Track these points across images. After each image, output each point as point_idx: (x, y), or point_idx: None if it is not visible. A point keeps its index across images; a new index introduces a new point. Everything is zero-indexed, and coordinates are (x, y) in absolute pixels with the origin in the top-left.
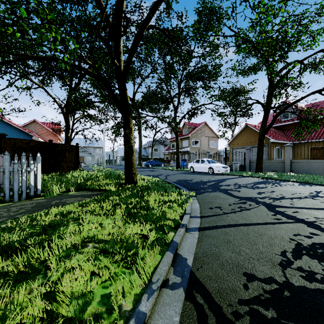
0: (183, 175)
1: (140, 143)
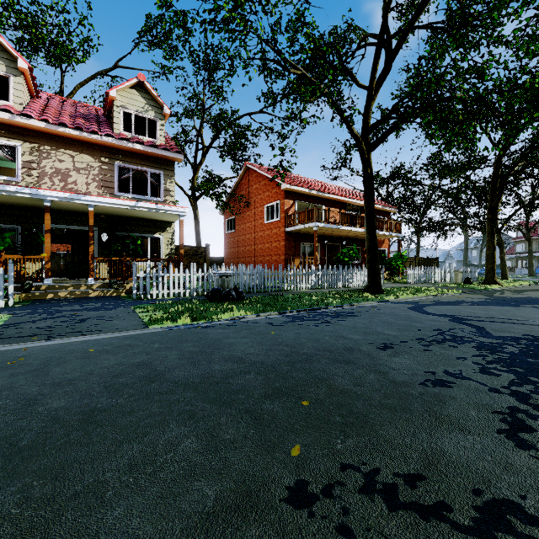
0: (538, 280)
1: (466, 247)
